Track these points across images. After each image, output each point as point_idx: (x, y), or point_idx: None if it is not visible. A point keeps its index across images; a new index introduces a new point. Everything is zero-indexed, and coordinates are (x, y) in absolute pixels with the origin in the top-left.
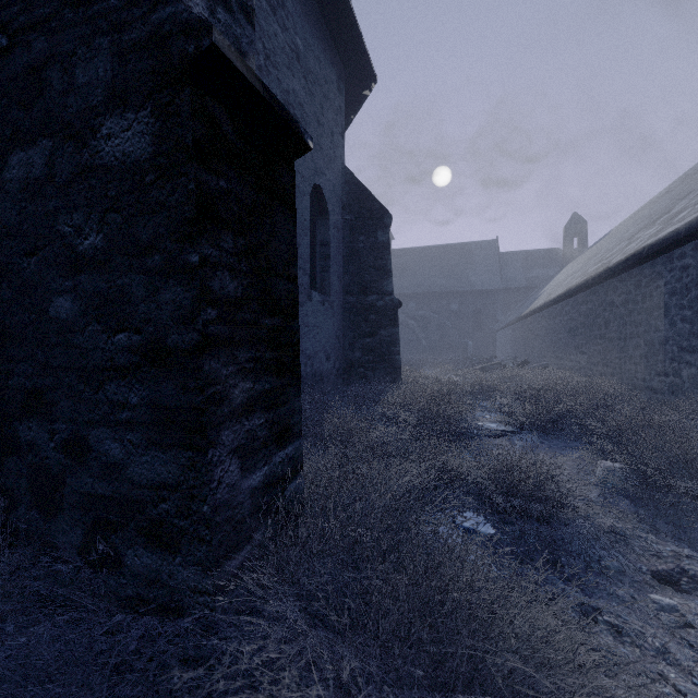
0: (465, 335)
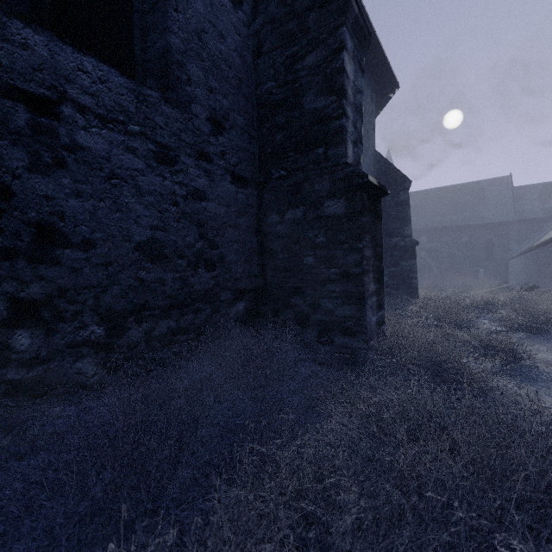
0: (475, 263)
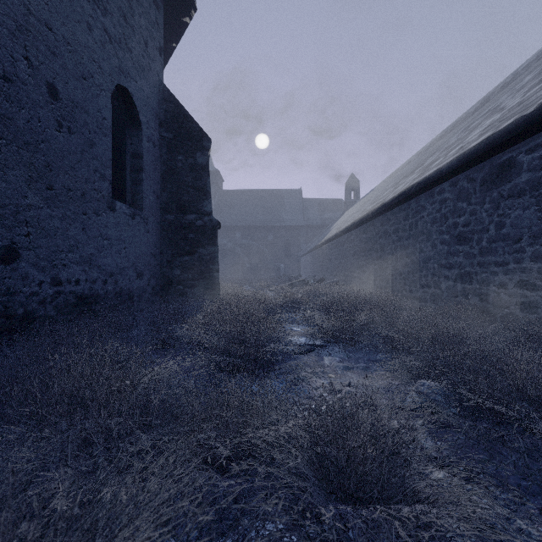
0: (278, 259)
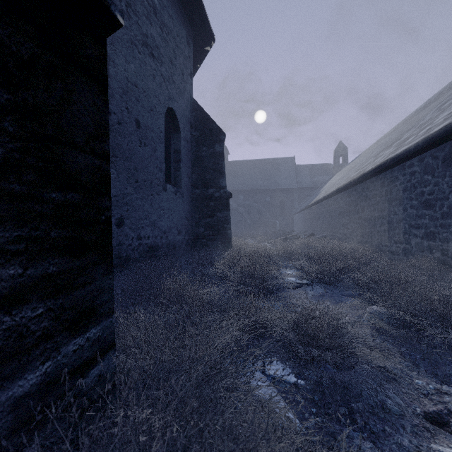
0: (274, 217)
